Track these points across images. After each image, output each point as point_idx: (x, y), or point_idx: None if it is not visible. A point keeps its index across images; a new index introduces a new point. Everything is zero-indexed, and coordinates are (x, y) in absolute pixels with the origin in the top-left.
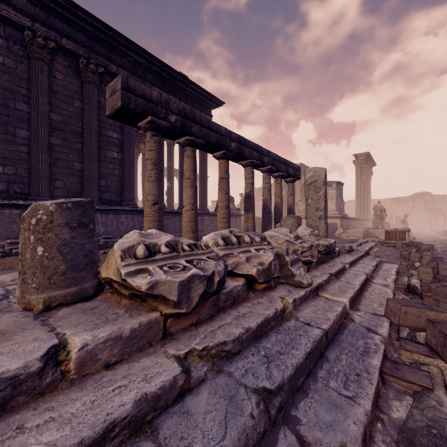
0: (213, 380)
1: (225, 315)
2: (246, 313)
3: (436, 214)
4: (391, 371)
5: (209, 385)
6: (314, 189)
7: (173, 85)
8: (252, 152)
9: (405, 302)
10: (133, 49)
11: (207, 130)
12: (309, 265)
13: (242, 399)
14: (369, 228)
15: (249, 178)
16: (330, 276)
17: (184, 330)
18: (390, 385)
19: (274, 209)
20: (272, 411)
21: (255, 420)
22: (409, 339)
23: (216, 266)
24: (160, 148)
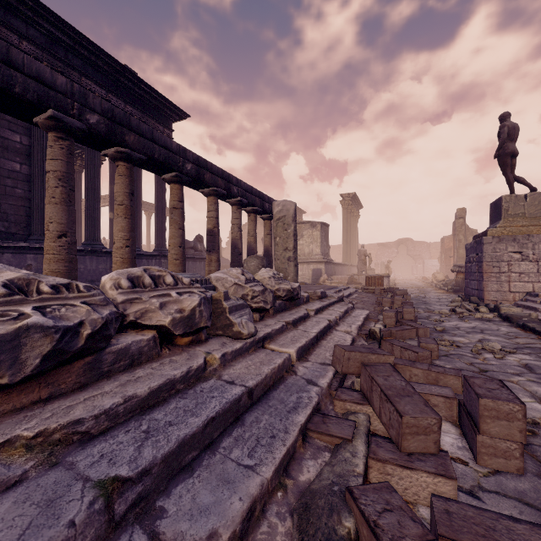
0: (35, 481)
1: (109, 382)
2: (143, 377)
3: (416, 261)
4: (316, 427)
5: (24, 488)
6: (283, 226)
7: (115, 81)
8: (216, 178)
9: (351, 347)
10: (48, 17)
11: (150, 142)
12: (264, 312)
13: (69, 501)
14: (354, 274)
15: (213, 210)
16: (286, 325)
17: (18, 410)
18: (312, 442)
19: (247, 251)
20: (120, 507)
21: (77, 529)
22: (350, 387)
23: (90, 313)
24: (71, 157)
